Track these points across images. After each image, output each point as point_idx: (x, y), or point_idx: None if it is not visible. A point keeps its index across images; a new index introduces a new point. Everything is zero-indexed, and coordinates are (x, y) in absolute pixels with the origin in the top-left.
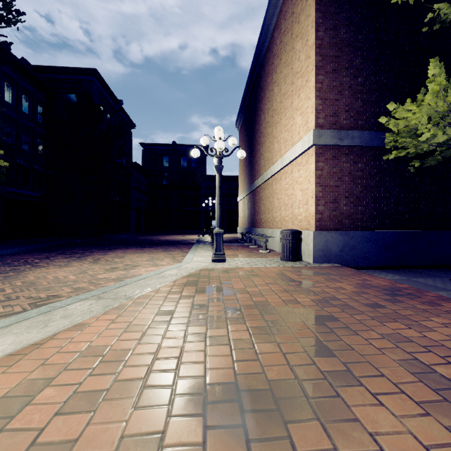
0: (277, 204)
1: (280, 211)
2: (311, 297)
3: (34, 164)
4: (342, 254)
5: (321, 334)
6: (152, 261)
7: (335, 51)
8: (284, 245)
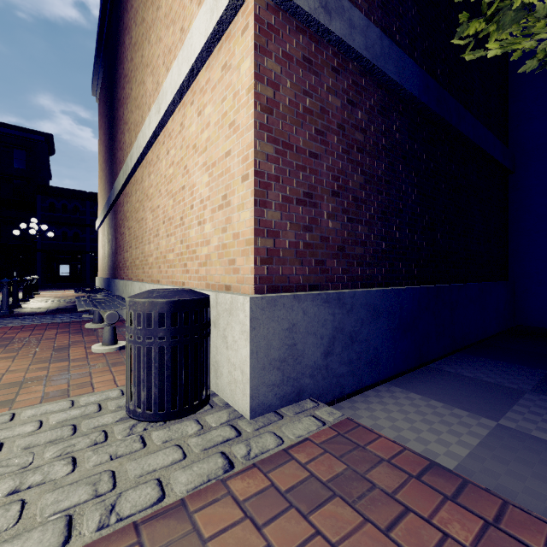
0: (152, 221)
1: (156, 238)
2: None
3: None
4: (329, 364)
5: None
6: None
7: None
8: (140, 354)
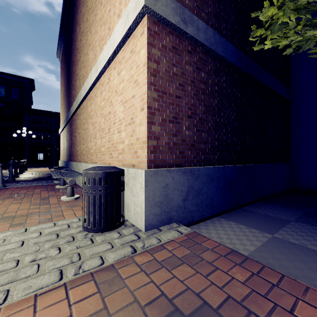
0: (92, 130)
1: (95, 139)
2: None
3: None
4: (186, 205)
5: None
6: None
7: None
8: (89, 199)
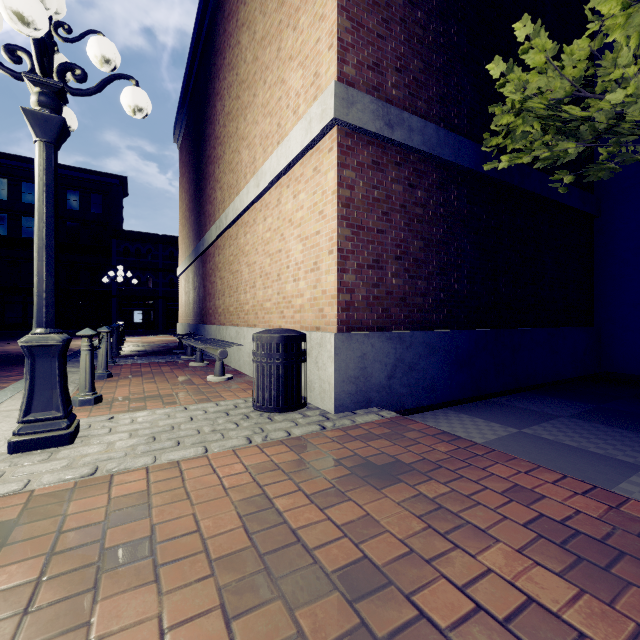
0: (248, 274)
1: (253, 289)
2: None
3: None
4: (391, 385)
5: None
6: None
7: None
8: (264, 370)
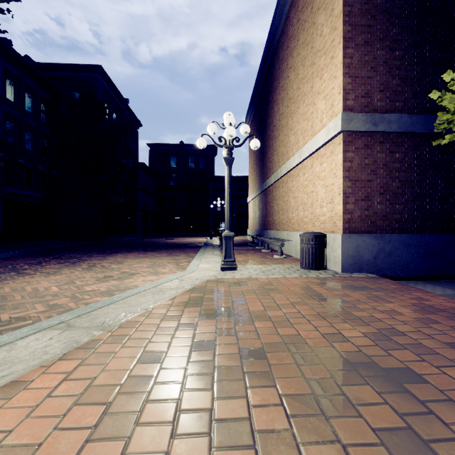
0: (294, 203)
1: (297, 211)
2: (358, 327)
3: (37, 164)
4: (376, 262)
5: (409, 415)
6: (153, 267)
7: (367, 19)
8: (305, 251)
